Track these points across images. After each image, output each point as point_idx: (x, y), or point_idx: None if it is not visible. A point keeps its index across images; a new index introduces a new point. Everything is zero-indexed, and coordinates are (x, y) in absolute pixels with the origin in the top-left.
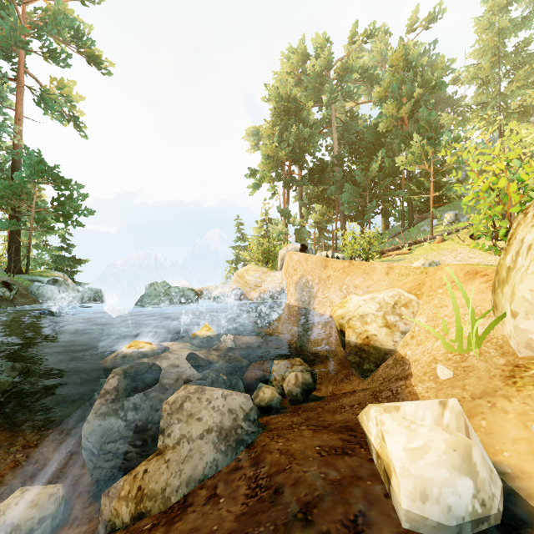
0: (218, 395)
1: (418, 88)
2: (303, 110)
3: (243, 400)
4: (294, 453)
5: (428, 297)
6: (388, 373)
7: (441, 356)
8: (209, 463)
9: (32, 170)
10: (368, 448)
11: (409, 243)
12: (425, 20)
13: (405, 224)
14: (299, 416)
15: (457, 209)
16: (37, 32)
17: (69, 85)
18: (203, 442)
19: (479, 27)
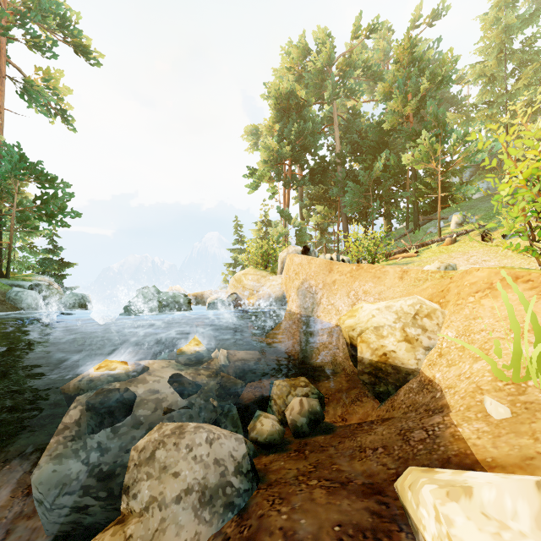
0: (201, 440)
1: (425, 83)
2: (304, 107)
3: (234, 444)
4: (303, 538)
5: (456, 306)
6: (413, 400)
7: (488, 385)
8: (185, 540)
9: (12, 166)
10: (410, 532)
11: (416, 245)
12: (429, 17)
13: (410, 226)
14: (306, 460)
15: (464, 211)
16: (19, 18)
17: (56, 77)
18: (179, 507)
19: (485, 23)
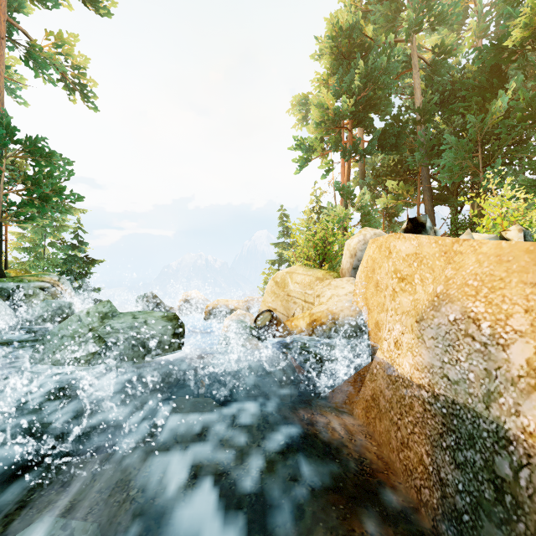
0: None
1: None
2: (370, 49)
3: None
4: None
5: None
6: None
7: None
8: None
9: None
10: None
11: None
12: None
13: None
14: None
15: None
16: None
17: (68, 42)
18: None
19: None
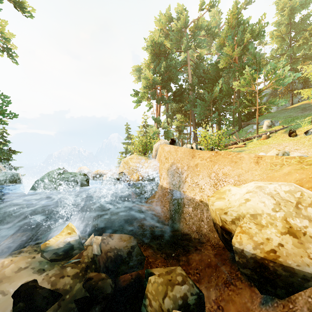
0: None
1: (247, 36)
2: (169, 53)
3: None
4: None
5: None
6: None
7: None
8: None
9: None
10: None
11: (243, 139)
12: (243, 4)
13: (235, 128)
14: None
15: (269, 119)
16: None
17: (2, 24)
18: None
19: (279, 5)
